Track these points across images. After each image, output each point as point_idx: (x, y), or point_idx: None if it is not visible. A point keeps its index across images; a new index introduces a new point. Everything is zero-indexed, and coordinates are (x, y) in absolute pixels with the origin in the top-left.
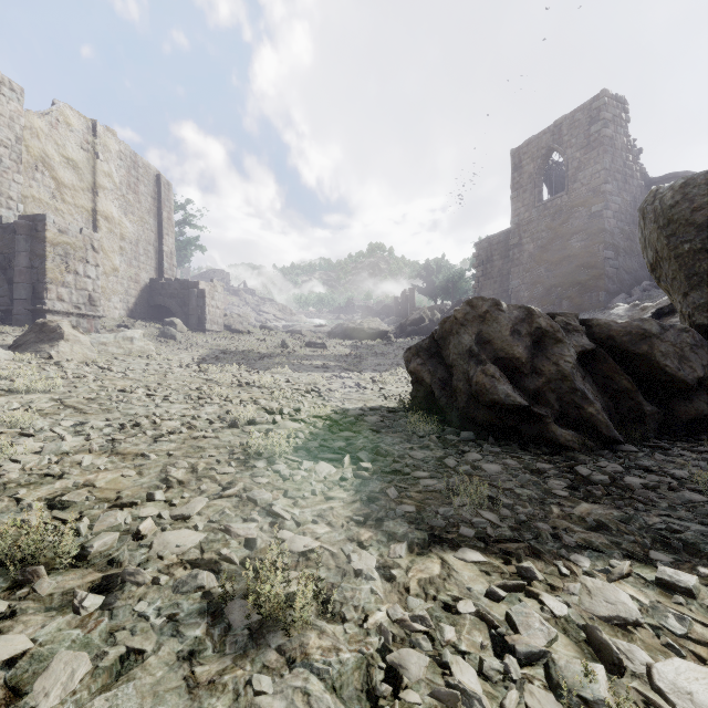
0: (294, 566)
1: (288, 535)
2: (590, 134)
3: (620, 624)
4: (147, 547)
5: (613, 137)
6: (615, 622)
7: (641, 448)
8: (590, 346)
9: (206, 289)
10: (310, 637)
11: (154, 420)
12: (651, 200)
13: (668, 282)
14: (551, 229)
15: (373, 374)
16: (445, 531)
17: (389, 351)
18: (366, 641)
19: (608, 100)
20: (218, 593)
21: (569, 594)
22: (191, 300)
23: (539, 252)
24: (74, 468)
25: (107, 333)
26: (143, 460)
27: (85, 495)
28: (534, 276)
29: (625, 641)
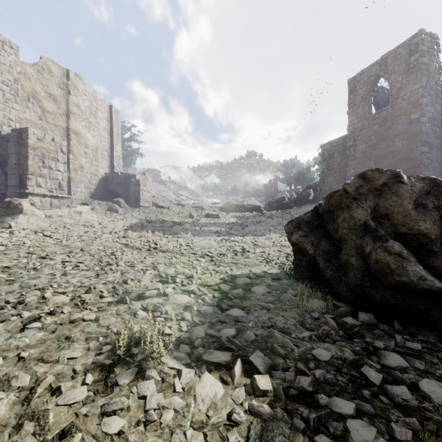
0: None
1: None
2: (409, 62)
3: None
4: None
5: (428, 64)
6: None
7: None
8: None
9: (140, 179)
10: None
11: (43, 296)
12: None
13: None
14: (378, 133)
15: (253, 238)
16: None
17: (262, 220)
18: None
19: (425, 36)
20: None
21: None
22: (131, 186)
23: (369, 150)
24: None
25: (65, 208)
26: None
27: None
28: (365, 167)
29: None
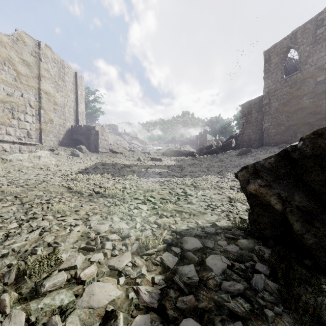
0: None
1: None
2: (316, 35)
3: None
4: None
5: None
6: None
7: None
8: None
9: (99, 130)
10: None
11: None
12: None
13: None
14: (289, 93)
15: (191, 179)
16: None
17: (196, 162)
18: None
19: None
20: None
21: None
22: (91, 136)
23: (281, 107)
24: None
25: (27, 153)
26: None
27: None
28: (278, 120)
29: None
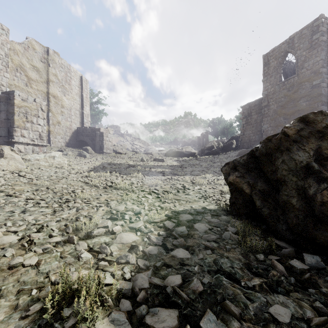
0: None
1: None
2: (312, 40)
3: None
4: None
5: (326, 41)
6: None
7: None
8: None
9: (103, 132)
10: None
11: None
12: None
13: None
14: (287, 96)
15: (191, 177)
16: None
17: (197, 163)
18: None
19: (324, 20)
20: None
21: None
22: (96, 137)
23: (279, 109)
24: None
25: (42, 154)
26: None
27: None
28: (277, 122)
29: None
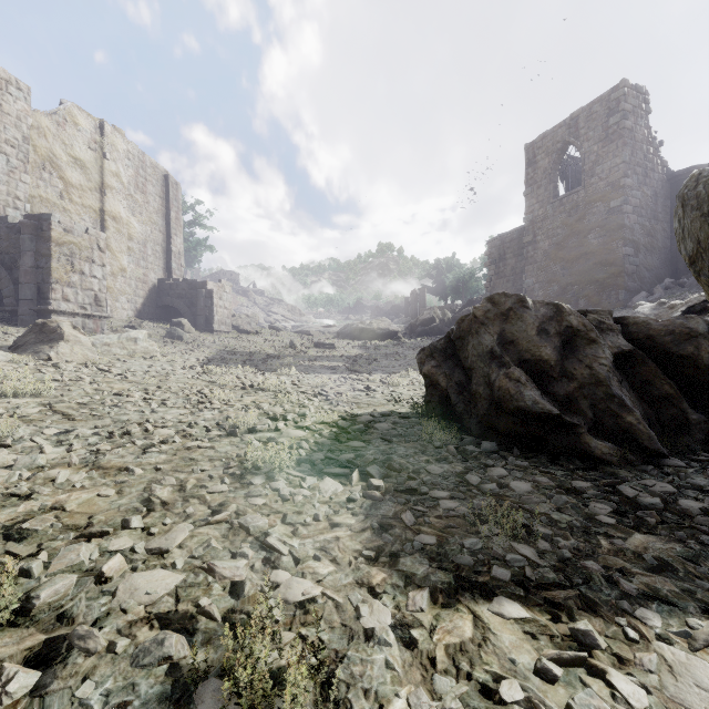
0: (289, 624)
1: (283, 578)
2: (608, 126)
3: None
4: (110, 594)
5: (633, 129)
6: None
7: (688, 463)
8: (627, 347)
9: (214, 289)
10: None
11: (146, 428)
12: (692, 185)
13: None
14: (567, 226)
15: (383, 376)
16: (474, 572)
17: (399, 351)
18: None
19: (628, 90)
20: (189, 666)
21: (644, 671)
22: (199, 300)
23: (554, 250)
24: (46, 486)
25: (111, 334)
26: (126, 476)
27: (51, 520)
28: (549, 274)
29: None
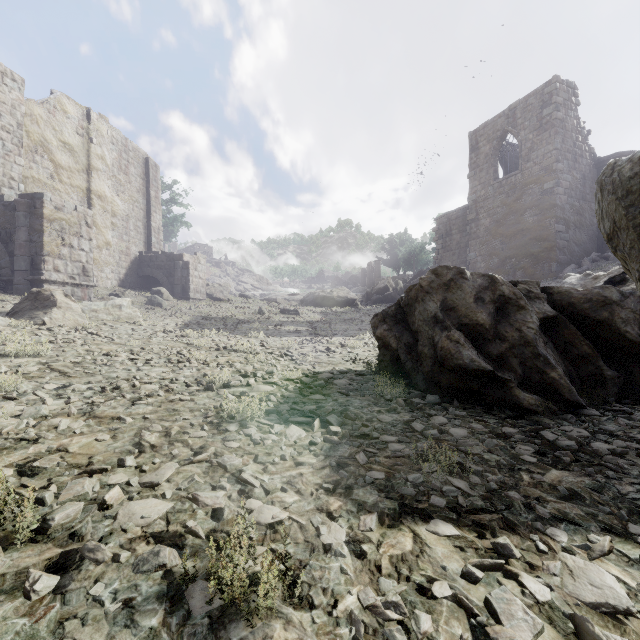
0: (261, 540)
1: (256, 505)
2: (542, 117)
3: (609, 612)
4: (112, 518)
5: (564, 120)
6: (604, 609)
7: (603, 412)
8: (551, 313)
9: (190, 261)
10: (275, 628)
11: (133, 384)
12: (609, 173)
13: (626, 251)
14: (506, 205)
15: (342, 339)
16: (415, 500)
17: (357, 317)
18: (336, 632)
19: (560, 85)
20: (180, 572)
21: (549, 574)
22: (177, 271)
23: (494, 226)
24: (50, 432)
25: (98, 301)
26: (119, 424)
27: (57, 460)
28: (490, 248)
29: (617, 633)
